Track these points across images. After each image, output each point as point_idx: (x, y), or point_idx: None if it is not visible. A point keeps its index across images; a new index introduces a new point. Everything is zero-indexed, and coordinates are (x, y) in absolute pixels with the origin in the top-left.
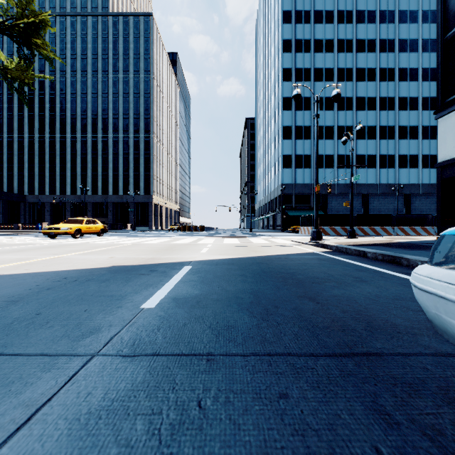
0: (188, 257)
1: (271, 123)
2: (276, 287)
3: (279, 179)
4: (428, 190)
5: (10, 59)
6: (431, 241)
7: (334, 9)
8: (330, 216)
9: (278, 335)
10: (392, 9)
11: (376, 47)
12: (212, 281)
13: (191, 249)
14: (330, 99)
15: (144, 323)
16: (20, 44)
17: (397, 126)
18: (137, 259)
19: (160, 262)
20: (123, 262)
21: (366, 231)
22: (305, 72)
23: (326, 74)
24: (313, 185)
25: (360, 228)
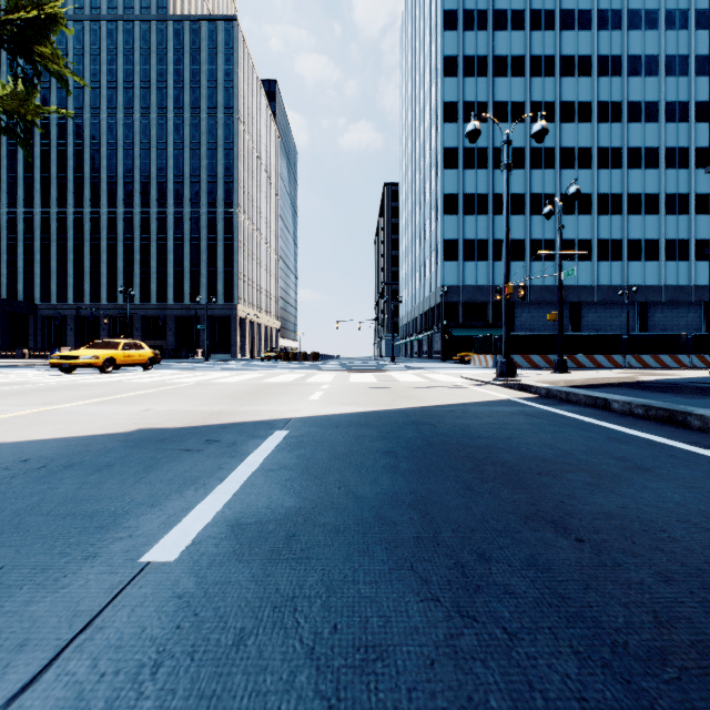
0: (285, 409)
1: (424, 189)
2: (466, 487)
3: (437, 278)
4: (675, 295)
5: (1, 81)
6: (704, 378)
7: (525, 8)
8: (522, 337)
9: (527, 706)
10: (617, 8)
11: (592, 69)
12: (327, 468)
13: (293, 393)
14: (518, 150)
15: (125, 634)
16: (16, 54)
17: (626, 194)
18: (191, 413)
19: (231, 421)
20: (162, 421)
21: (580, 361)
22: (479, 108)
23: (513, 111)
24: (491, 288)
25: (571, 356)
